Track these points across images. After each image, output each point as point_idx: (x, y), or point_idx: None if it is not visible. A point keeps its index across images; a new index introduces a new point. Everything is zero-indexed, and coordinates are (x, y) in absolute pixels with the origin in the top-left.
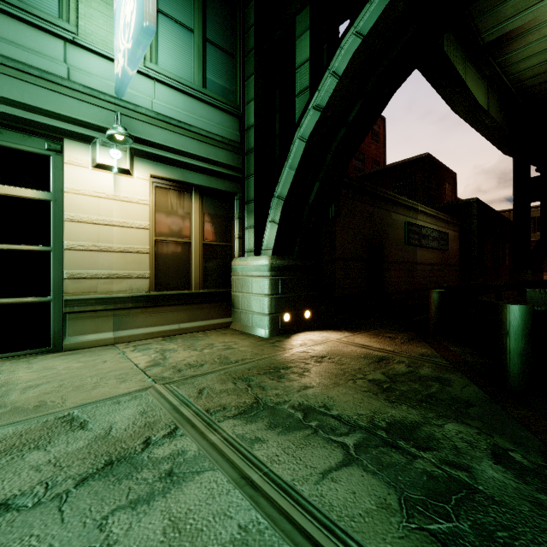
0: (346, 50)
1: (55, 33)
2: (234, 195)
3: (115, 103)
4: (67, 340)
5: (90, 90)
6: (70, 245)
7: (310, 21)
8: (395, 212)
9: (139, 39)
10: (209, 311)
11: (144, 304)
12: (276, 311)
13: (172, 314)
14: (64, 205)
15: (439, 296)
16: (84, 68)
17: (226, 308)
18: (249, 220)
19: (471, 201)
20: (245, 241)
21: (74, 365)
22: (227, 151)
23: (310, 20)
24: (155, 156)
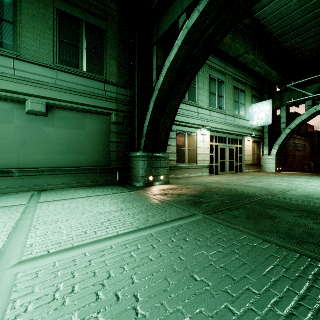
0: (297, 120)
1: (245, 119)
2: (261, 142)
3: (250, 129)
4: (245, 171)
5: (248, 127)
6: (245, 155)
7: (286, 110)
8: (290, 140)
9: (267, 124)
10: (257, 168)
11: (251, 165)
12: (276, 167)
13: (253, 168)
14: (245, 148)
15: (313, 164)
16: (247, 124)
17: (260, 167)
18: (265, 147)
19: (315, 132)
20: (264, 152)
21: (255, 173)
22: (261, 133)
23: (286, 110)
24: (253, 137)
